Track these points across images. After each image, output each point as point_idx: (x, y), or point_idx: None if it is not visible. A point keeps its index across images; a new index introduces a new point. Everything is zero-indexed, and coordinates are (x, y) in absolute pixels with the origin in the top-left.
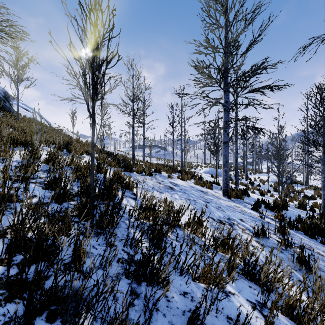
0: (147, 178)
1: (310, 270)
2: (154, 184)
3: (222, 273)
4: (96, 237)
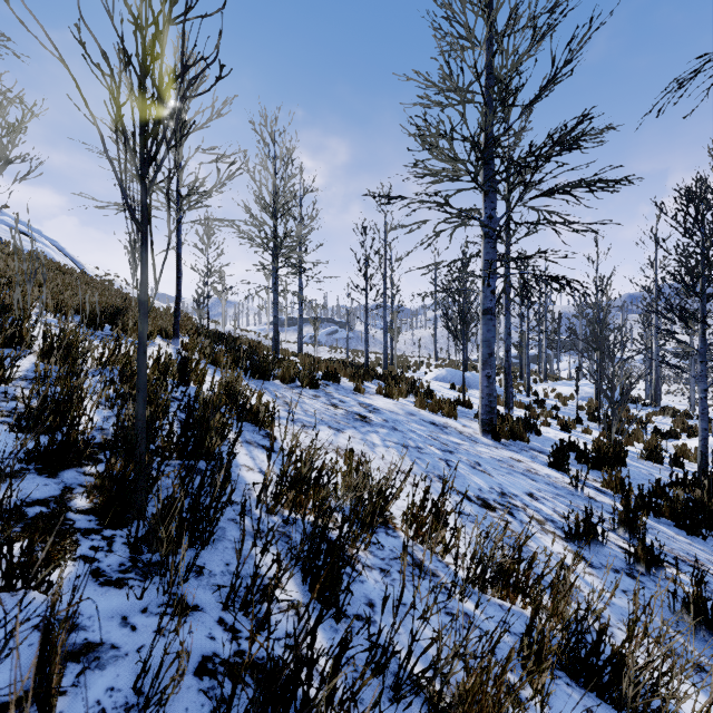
0: (306, 394)
1: None
2: (321, 409)
3: (518, 688)
4: (142, 582)
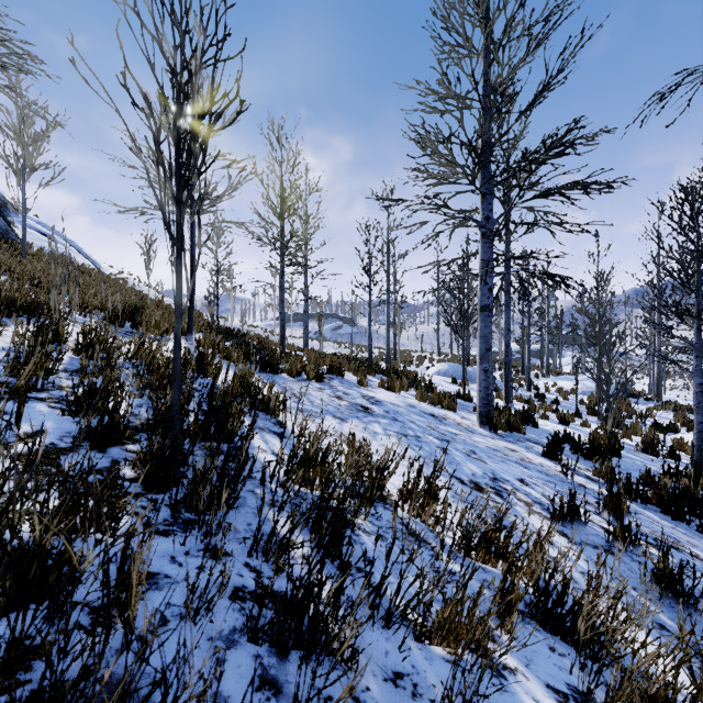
0: (312, 387)
1: (684, 600)
2: (326, 401)
3: (487, 621)
4: (183, 533)
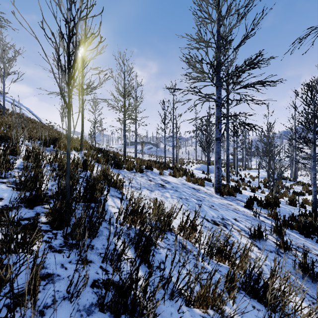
0: (138, 175)
1: (314, 278)
2: (144, 182)
3: (222, 295)
4: (69, 251)
